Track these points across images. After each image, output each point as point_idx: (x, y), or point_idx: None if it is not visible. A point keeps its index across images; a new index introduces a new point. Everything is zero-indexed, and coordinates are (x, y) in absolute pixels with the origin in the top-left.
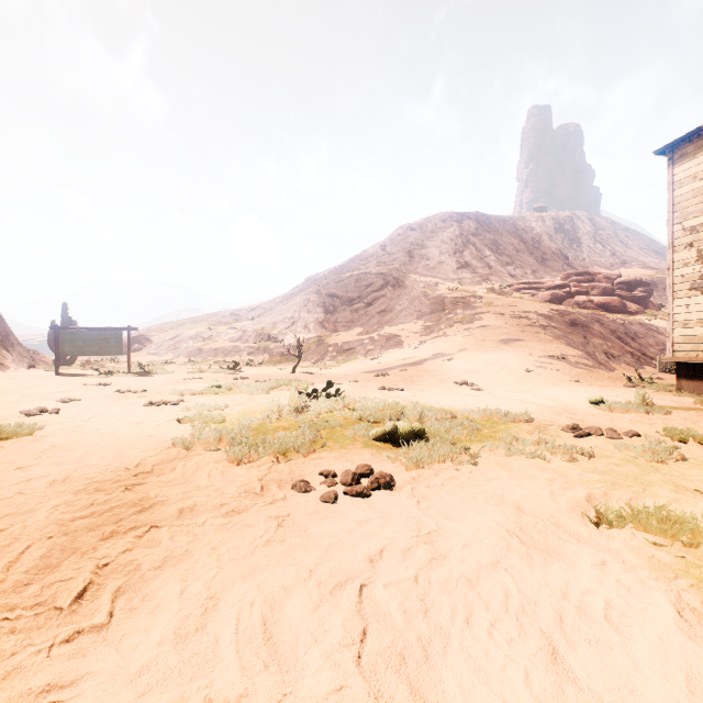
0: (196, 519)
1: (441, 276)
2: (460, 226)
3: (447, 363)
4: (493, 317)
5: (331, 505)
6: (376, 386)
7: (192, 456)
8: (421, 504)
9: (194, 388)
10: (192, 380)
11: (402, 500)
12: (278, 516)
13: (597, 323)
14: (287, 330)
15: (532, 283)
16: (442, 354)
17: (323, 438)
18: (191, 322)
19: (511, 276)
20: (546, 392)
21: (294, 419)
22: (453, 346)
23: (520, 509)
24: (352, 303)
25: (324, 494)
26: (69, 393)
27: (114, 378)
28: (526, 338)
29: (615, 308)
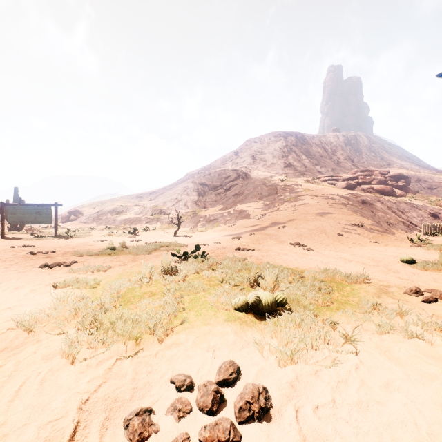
0: None
1: (274, 172)
2: (286, 140)
3: (282, 229)
4: (310, 198)
5: None
6: (233, 246)
7: (28, 344)
8: None
9: (96, 249)
10: (99, 242)
11: None
12: None
13: (378, 202)
14: (173, 206)
15: (333, 177)
16: (277, 223)
17: (185, 308)
18: (110, 201)
19: (319, 172)
20: (359, 251)
21: (163, 282)
22: (284, 217)
23: None
24: (216, 189)
25: None
26: None
27: (43, 240)
28: (334, 212)
29: (388, 192)
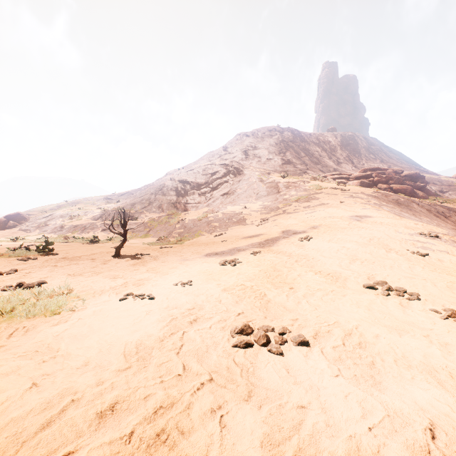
0: None
1: (270, 169)
2: (282, 135)
3: (307, 242)
4: (328, 197)
5: None
6: (224, 308)
7: None
8: None
9: None
10: None
11: None
12: None
13: (414, 203)
14: (143, 209)
15: (341, 175)
16: (292, 231)
17: None
18: (69, 204)
19: (321, 171)
20: None
21: None
22: (300, 223)
23: None
24: (199, 188)
25: None
26: None
27: None
28: (375, 215)
29: (409, 193)
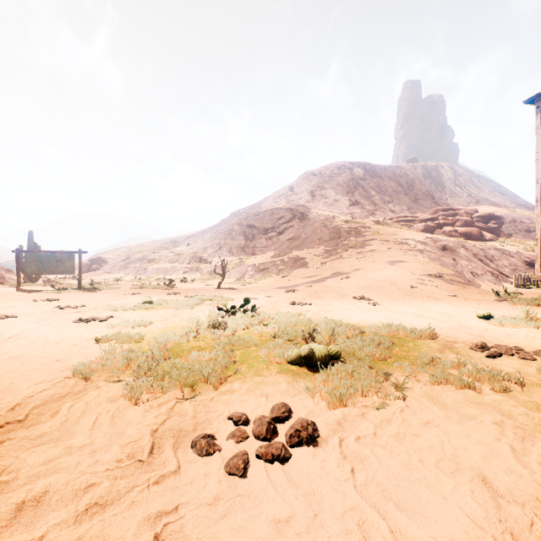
0: (35, 524)
1: (337, 211)
2: (352, 173)
3: (345, 280)
4: (380, 243)
5: (238, 481)
6: (287, 300)
7: (89, 390)
8: (356, 475)
9: (130, 303)
10: (131, 295)
11: (332, 468)
12: (160, 514)
13: (462, 248)
14: (215, 253)
15: (408, 217)
16: (340, 273)
17: (237, 361)
18: (139, 247)
19: (391, 211)
20: (433, 306)
21: (211, 337)
22: (348, 266)
23: (488, 483)
24: (266, 232)
25: (230, 461)
26: (13, 309)
27: (66, 293)
28: (408, 260)
29: (474, 236)
